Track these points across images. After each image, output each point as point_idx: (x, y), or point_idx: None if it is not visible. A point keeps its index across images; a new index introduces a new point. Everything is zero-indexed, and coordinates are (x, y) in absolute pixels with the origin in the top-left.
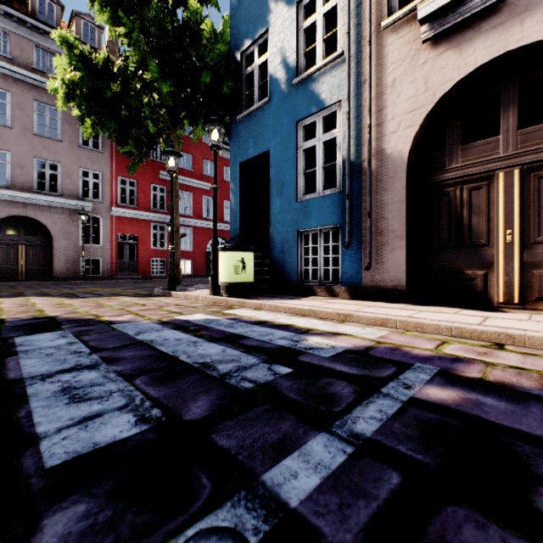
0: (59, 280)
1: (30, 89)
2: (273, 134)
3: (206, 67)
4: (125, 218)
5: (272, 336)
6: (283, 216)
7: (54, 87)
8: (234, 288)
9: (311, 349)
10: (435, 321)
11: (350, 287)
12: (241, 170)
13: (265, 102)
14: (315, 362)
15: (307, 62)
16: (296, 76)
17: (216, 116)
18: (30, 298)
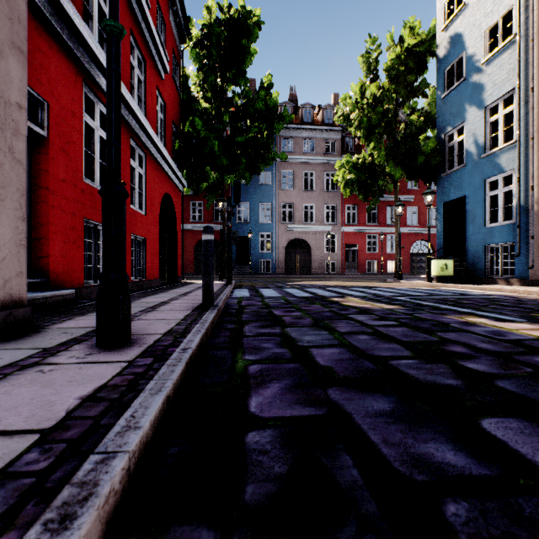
0: (314, 275)
1: (301, 165)
2: (467, 186)
3: (421, 153)
4: (350, 233)
5: (457, 292)
6: (475, 236)
7: (336, 179)
8: (440, 278)
9: (469, 293)
10: (537, 290)
11: (520, 279)
12: (444, 206)
13: (461, 167)
14: (468, 294)
15: (507, 101)
16: (484, 152)
17: (429, 189)
18: (333, 281)
